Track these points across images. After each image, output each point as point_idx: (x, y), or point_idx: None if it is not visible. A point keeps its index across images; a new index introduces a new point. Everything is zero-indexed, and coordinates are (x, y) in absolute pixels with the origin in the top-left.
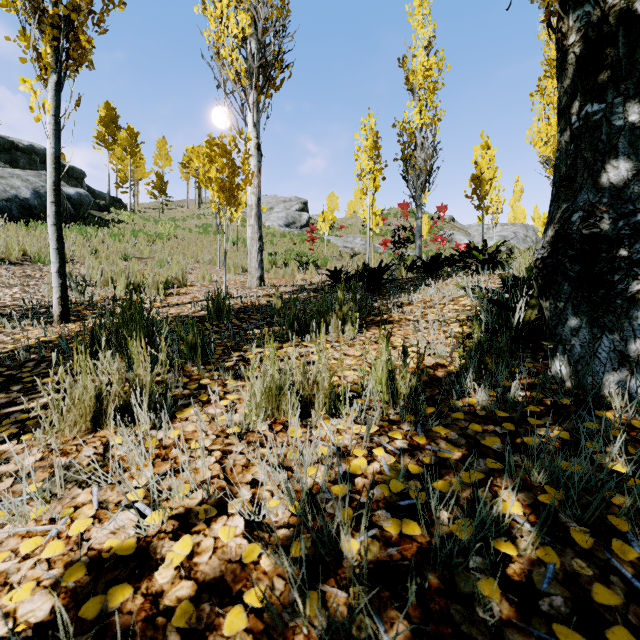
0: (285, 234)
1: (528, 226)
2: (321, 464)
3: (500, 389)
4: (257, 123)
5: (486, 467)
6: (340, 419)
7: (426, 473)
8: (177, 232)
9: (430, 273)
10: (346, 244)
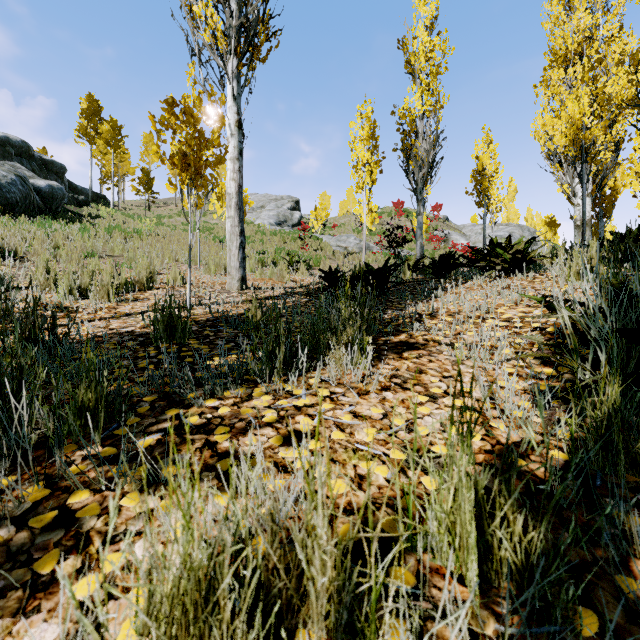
0: (275, 232)
1: (523, 226)
2: None
3: None
4: (238, 96)
5: None
6: None
7: None
8: (160, 229)
9: (441, 274)
10: (339, 243)
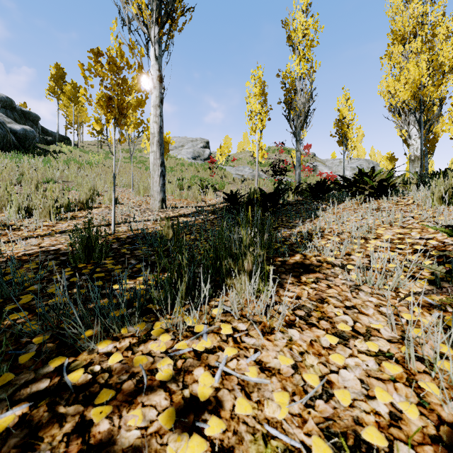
0: (191, 164)
1: (369, 160)
2: None
3: None
4: (159, 57)
5: None
6: None
7: None
8: (107, 161)
9: (317, 197)
10: (238, 172)
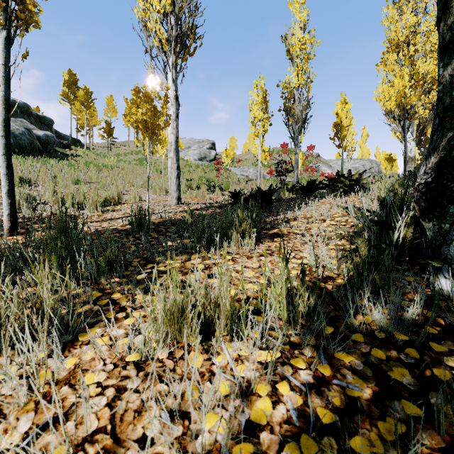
0: (198, 165)
1: (372, 160)
2: (222, 408)
3: (392, 307)
4: (175, 80)
5: (404, 413)
6: (241, 342)
7: (339, 423)
8: (119, 164)
9: (307, 194)
10: (243, 173)
